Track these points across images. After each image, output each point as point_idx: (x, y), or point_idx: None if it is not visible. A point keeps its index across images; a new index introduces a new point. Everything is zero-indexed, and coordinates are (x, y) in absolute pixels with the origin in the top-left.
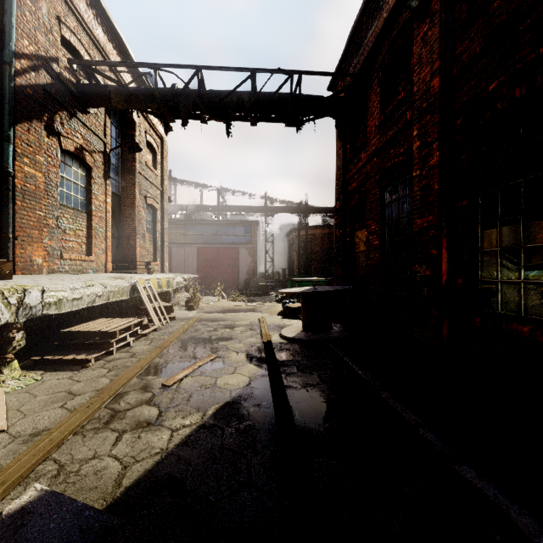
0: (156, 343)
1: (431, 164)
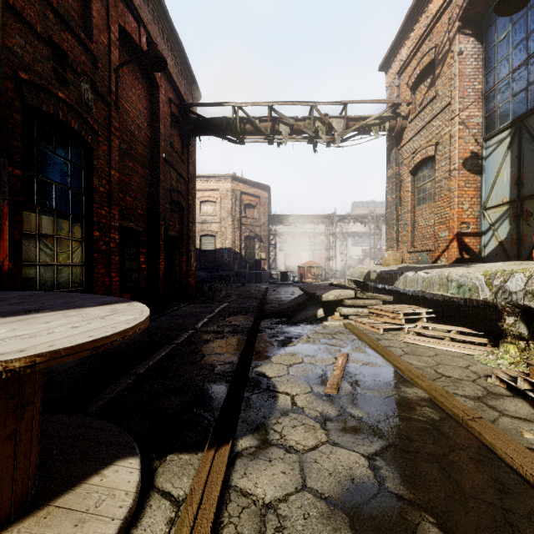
0: None
1: None
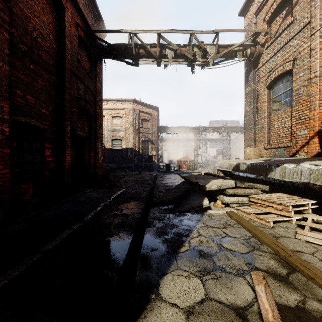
0: None
1: None
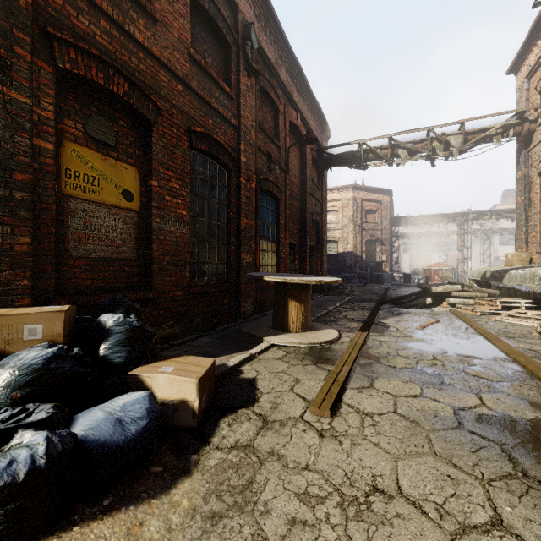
0: (528, 352)
1: (252, 186)
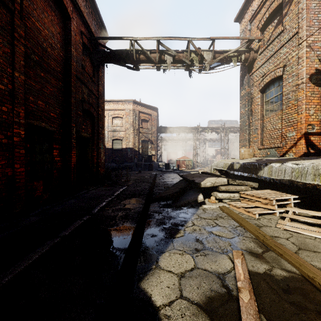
0: None
1: None
